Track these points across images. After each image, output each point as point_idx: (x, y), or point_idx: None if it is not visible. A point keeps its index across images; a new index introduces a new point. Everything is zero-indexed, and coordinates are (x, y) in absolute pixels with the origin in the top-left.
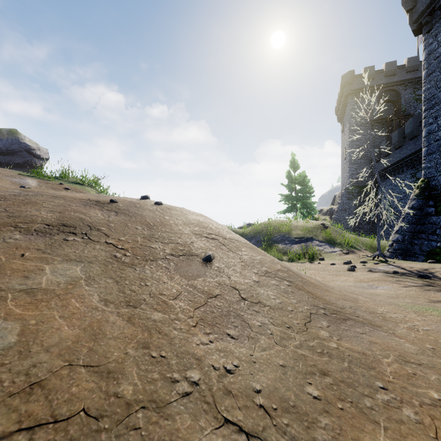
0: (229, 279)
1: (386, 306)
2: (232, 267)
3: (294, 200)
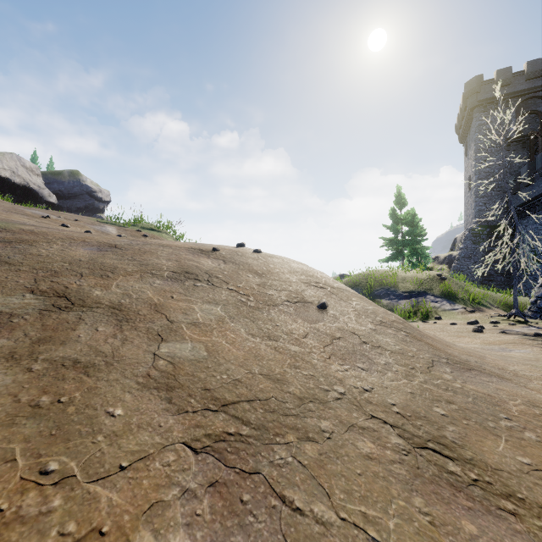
0: (346, 325)
1: (520, 366)
2: (347, 315)
3: (400, 245)
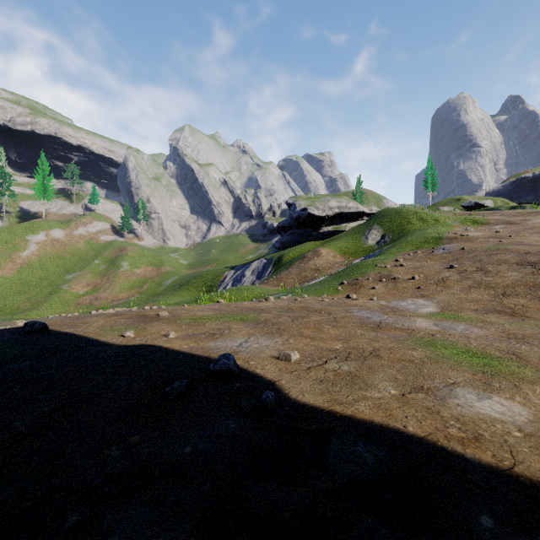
0: None
1: None
2: None
3: None
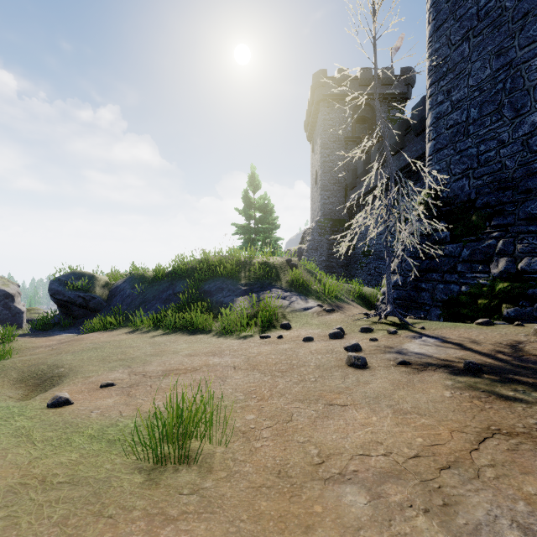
0: None
1: None
2: None
3: (252, 232)
